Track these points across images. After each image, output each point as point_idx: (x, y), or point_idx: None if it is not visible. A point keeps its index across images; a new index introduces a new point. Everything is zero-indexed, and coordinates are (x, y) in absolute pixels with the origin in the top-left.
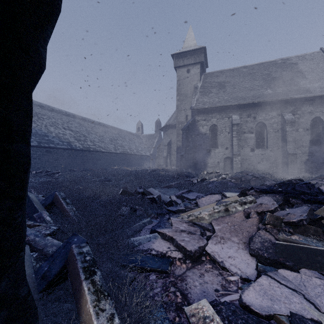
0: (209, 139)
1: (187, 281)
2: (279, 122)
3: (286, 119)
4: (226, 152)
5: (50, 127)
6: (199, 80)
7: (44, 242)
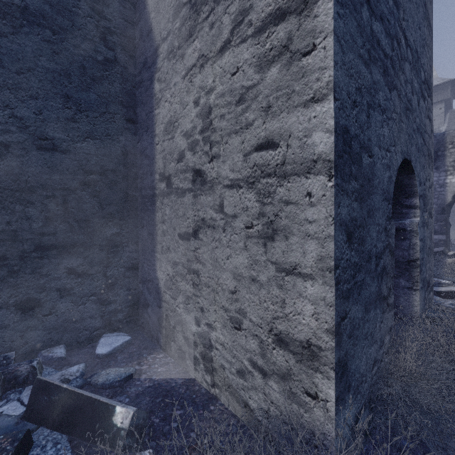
0: None
1: None
2: None
3: None
4: None
5: None
6: (443, 123)
7: None
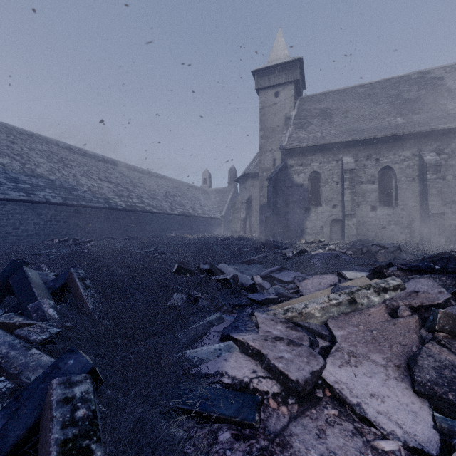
0: (308, 193)
1: (293, 449)
2: (415, 166)
3: (427, 161)
4: (333, 212)
5: (81, 177)
6: (293, 107)
7: (24, 359)
